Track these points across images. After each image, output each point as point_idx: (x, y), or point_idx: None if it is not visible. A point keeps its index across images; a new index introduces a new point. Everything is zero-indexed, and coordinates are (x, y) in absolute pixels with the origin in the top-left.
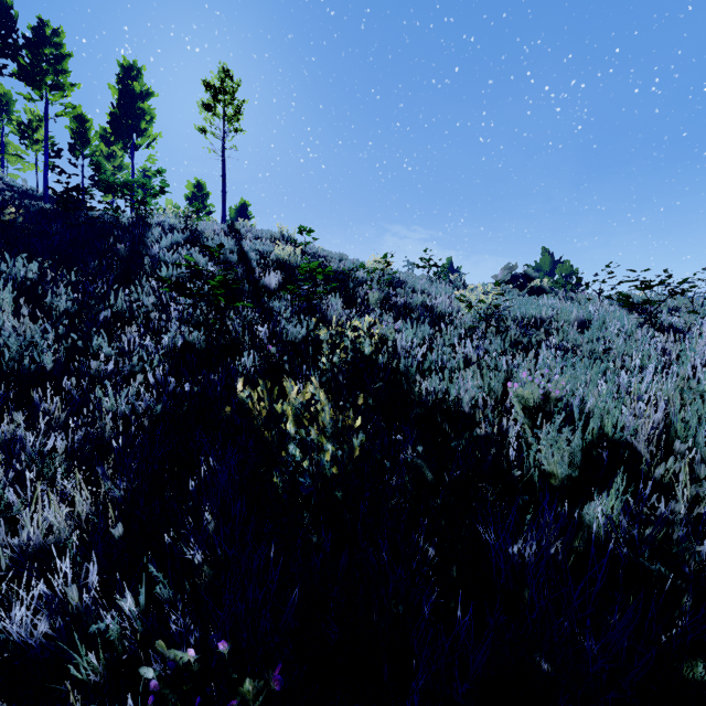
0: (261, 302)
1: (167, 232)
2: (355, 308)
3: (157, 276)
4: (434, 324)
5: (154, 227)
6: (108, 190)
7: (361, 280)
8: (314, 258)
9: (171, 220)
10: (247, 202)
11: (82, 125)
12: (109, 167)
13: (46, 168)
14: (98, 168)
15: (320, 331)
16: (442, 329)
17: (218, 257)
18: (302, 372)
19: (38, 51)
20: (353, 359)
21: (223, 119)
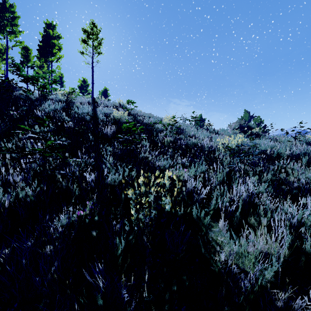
0: (98, 148)
1: (55, 103)
2: (157, 149)
3: (34, 131)
4: (206, 162)
5: (49, 101)
6: (25, 81)
7: (160, 129)
8: (135, 117)
9: (59, 96)
10: (107, 88)
11: (26, 51)
12: (41, 72)
13: (7, 71)
14: (18, 68)
15: (127, 191)
16: (211, 164)
17: (48, 126)
18: (117, 211)
19: (2, 14)
20: (156, 215)
21: (92, 47)
